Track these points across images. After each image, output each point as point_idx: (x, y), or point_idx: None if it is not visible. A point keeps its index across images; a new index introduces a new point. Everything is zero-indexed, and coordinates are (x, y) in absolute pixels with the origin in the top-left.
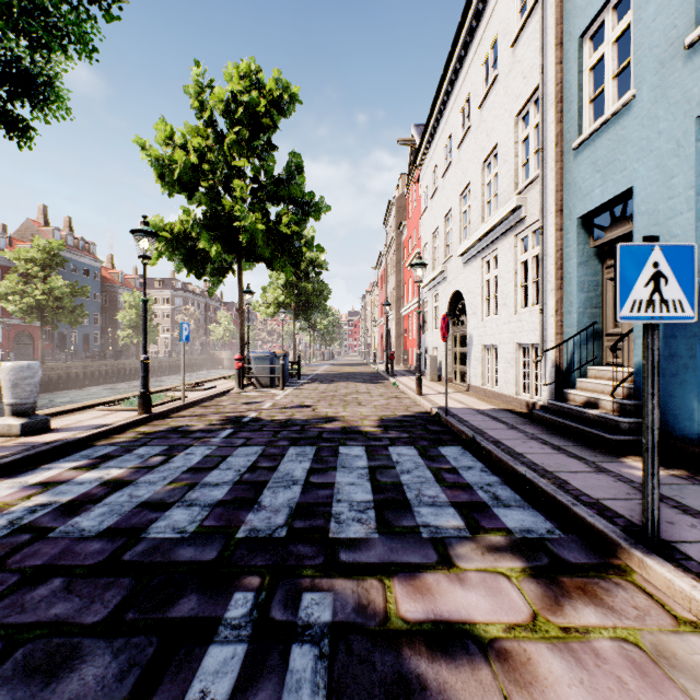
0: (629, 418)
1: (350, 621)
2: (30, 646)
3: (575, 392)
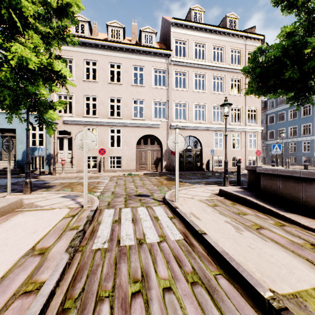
0: (18, 169)
1: (32, 181)
2: (18, 185)
3: (0, 166)
